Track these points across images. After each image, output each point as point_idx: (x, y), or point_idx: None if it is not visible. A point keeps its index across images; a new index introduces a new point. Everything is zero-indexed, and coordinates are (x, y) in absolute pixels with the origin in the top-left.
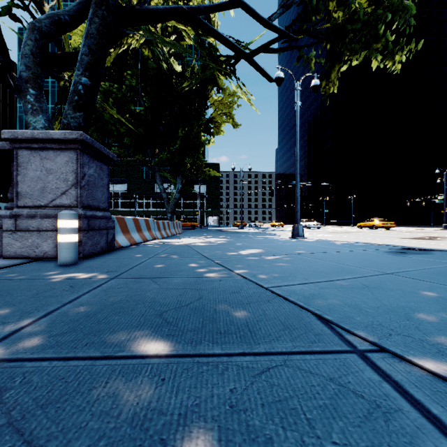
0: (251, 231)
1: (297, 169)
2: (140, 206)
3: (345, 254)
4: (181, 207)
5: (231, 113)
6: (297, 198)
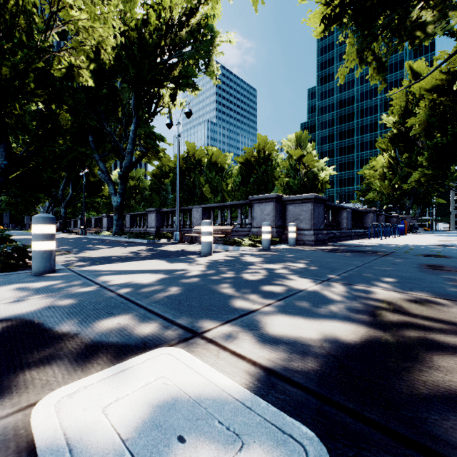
0: None
1: None
2: None
3: None
4: None
5: None
6: None
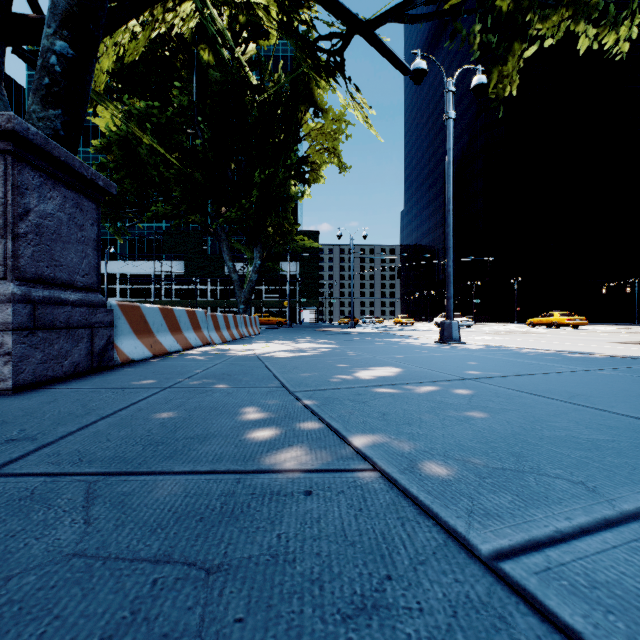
0: (367, 331)
1: (448, 226)
2: (203, 294)
3: (578, 380)
4: (263, 296)
5: (336, 149)
6: (448, 275)
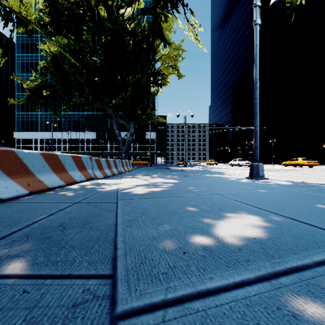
0: (194, 169)
1: (256, 98)
2: (106, 149)
3: None
4: (137, 150)
5: (176, 65)
6: (256, 132)
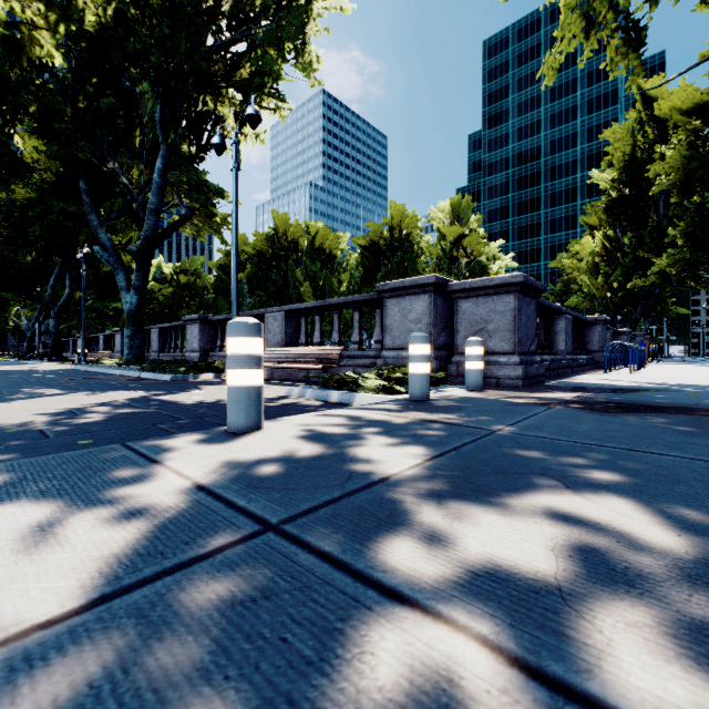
0: None
1: None
2: None
3: None
4: None
5: None
6: None
